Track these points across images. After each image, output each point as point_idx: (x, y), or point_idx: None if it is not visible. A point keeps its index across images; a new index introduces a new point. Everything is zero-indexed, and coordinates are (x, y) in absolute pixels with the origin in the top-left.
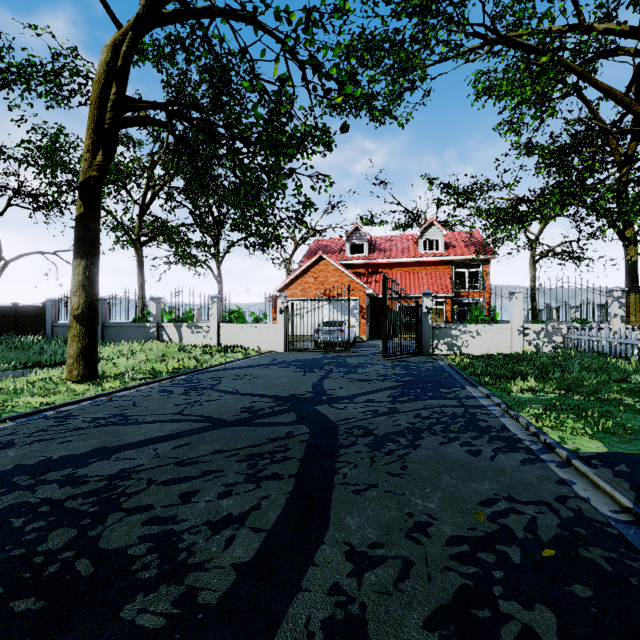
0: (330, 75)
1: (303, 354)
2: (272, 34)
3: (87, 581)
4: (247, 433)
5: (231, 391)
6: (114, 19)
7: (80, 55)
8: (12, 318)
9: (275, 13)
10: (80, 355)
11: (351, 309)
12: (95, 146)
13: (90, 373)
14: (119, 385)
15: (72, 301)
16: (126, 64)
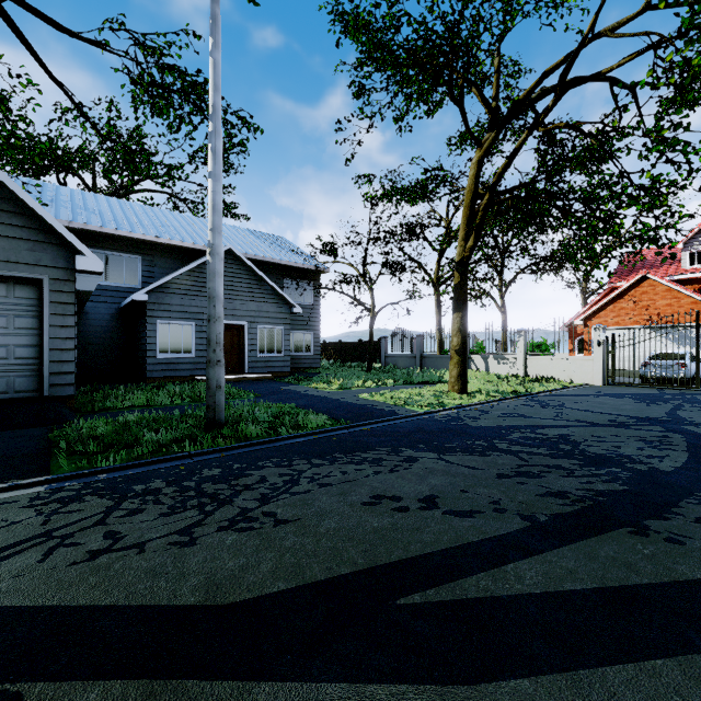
0: (698, 153)
1: (630, 389)
2: (599, 79)
3: (598, 457)
4: (627, 431)
5: (582, 409)
6: (476, 142)
7: (443, 168)
8: (359, 350)
9: (646, 132)
10: (459, 376)
11: (694, 338)
12: (467, 235)
13: (464, 389)
14: (484, 398)
15: (453, 341)
16: (499, 179)
